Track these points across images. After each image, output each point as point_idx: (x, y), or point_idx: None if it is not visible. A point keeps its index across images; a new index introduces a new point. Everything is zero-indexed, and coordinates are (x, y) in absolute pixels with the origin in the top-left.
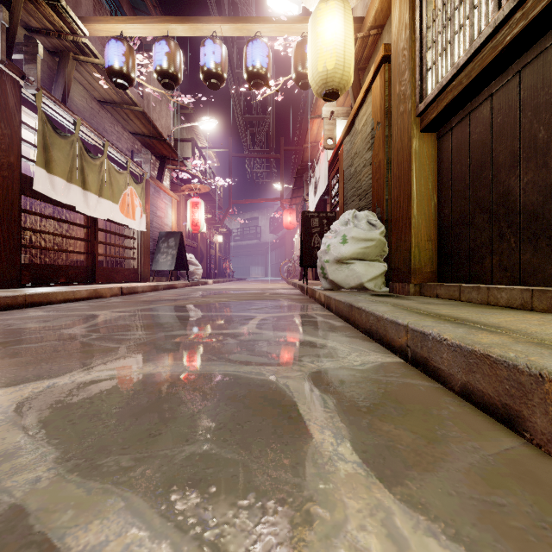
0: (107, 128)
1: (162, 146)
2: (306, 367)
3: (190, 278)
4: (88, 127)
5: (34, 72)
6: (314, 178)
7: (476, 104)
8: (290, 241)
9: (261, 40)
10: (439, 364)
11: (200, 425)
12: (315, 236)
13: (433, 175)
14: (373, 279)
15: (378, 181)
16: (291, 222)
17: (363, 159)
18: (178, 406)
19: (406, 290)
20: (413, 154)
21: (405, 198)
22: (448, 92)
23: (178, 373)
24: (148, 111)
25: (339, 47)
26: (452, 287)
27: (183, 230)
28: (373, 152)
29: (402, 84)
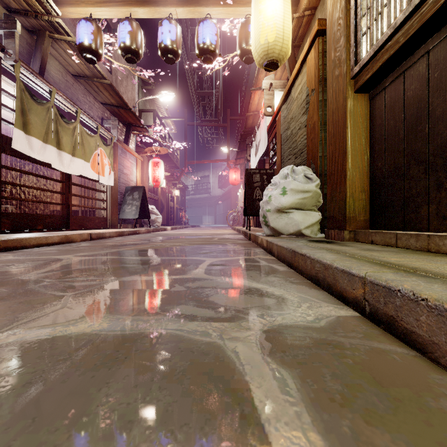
0: (80, 98)
1: (128, 114)
2: (256, 324)
3: (151, 225)
4: (62, 96)
5: (13, 45)
6: (255, 142)
7: (411, 63)
8: (235, 195)
9: (211, 21)
10: (413, 327)
11: (117, 434)
12: (256, 190)
13: (366, 132)
14: (310, 226)
15: (312, 141)
16: (235, 179)
17: (299, 122)
18: (98, 392)
19: (342, 236)
20: (348, 113)
21: (340, 153)
22: (383, 52)
23: (113, 333)
24: (116, 85)
25: (279, 22)
26: (388, 234)
27: (146, 185)
28: (307, 115)
29: (337, 51)
